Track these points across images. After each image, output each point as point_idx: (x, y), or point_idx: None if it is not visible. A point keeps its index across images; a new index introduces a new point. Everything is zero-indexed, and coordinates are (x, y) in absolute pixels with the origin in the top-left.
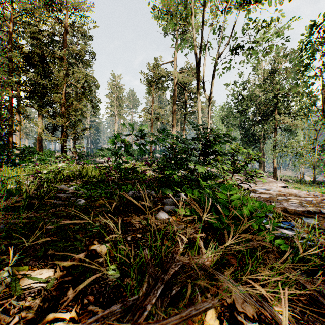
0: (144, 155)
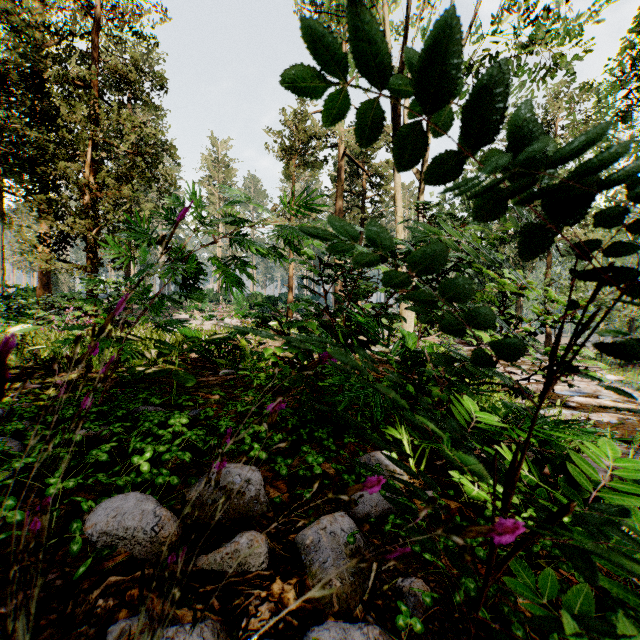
0: (276, 304)
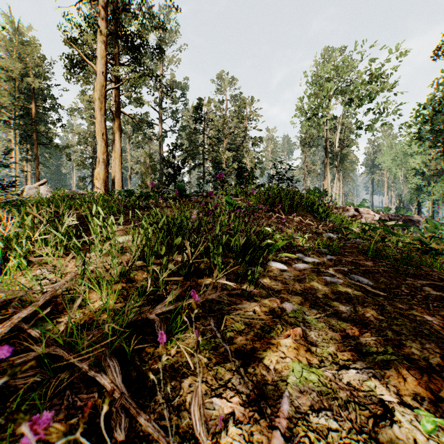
0: None
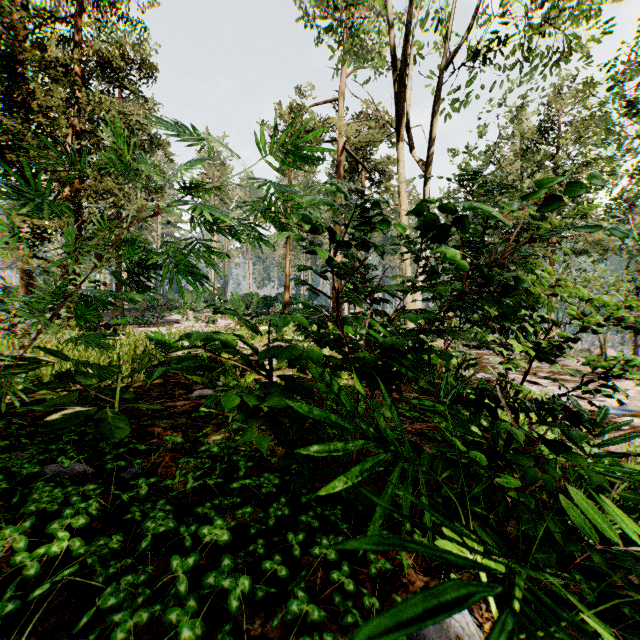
0: (273, 305)
